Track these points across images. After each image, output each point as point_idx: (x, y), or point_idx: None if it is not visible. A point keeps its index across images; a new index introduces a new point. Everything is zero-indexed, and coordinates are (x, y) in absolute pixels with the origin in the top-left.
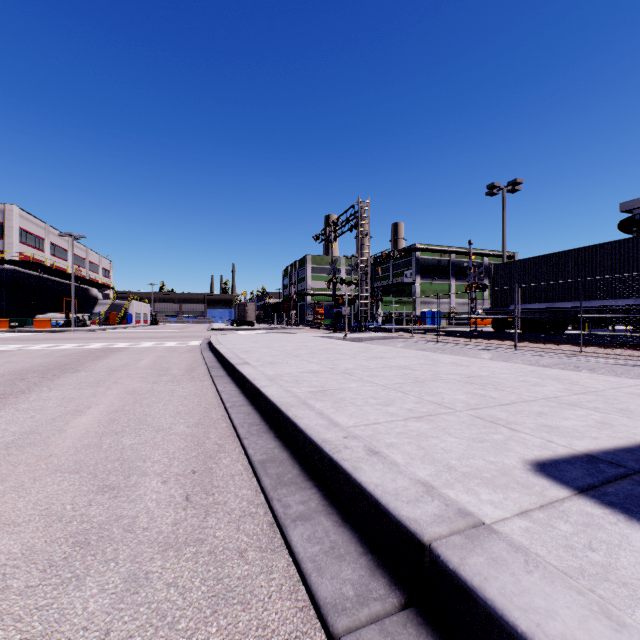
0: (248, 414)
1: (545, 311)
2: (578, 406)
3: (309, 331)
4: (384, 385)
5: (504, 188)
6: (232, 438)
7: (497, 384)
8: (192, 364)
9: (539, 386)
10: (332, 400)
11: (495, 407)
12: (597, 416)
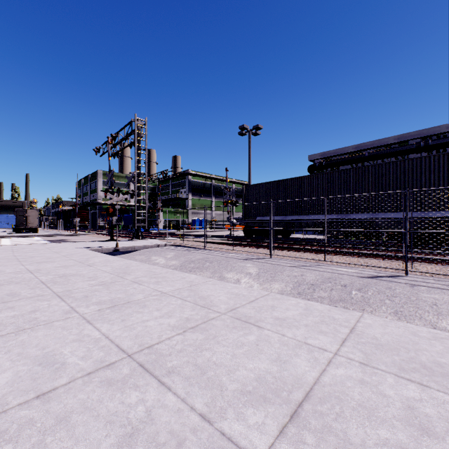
0: None
1: (280, 222)
2: None
3: (92, 237)
4: None
5: (250, 131)
6: None
7: None
8: None
9: None
10: None
11: None
12: None
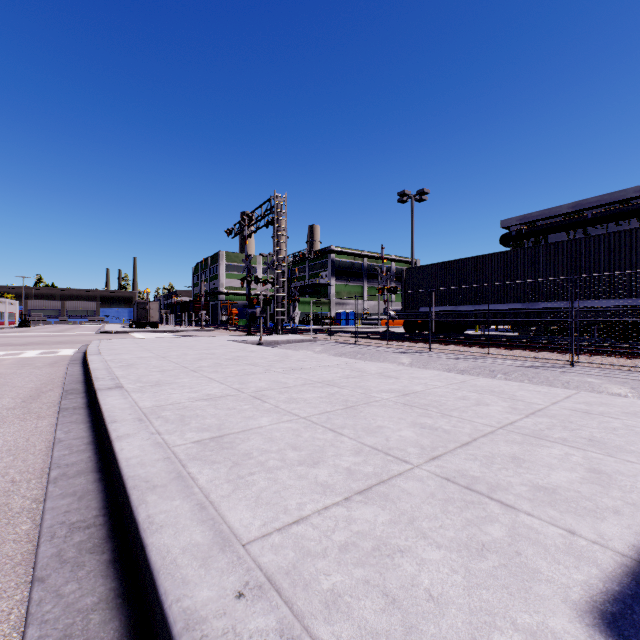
0: (81, 496)
1: (450, 313)
2: (545, 438)
3: (221, 333)
4: (307, 417)
5: (413, 197)
6: (21, 571)
7: (439, 405)
8: (42, 386)
9: (484, 405)
10: (230, 460)
11: (458, 451)
12: (578, 457)
